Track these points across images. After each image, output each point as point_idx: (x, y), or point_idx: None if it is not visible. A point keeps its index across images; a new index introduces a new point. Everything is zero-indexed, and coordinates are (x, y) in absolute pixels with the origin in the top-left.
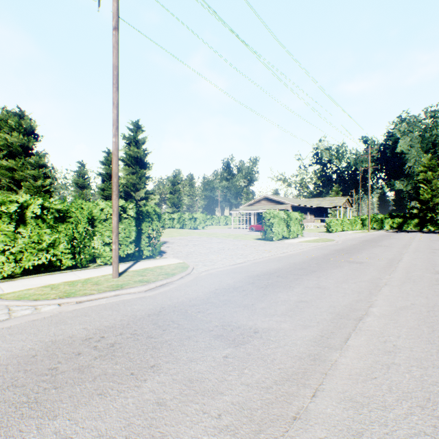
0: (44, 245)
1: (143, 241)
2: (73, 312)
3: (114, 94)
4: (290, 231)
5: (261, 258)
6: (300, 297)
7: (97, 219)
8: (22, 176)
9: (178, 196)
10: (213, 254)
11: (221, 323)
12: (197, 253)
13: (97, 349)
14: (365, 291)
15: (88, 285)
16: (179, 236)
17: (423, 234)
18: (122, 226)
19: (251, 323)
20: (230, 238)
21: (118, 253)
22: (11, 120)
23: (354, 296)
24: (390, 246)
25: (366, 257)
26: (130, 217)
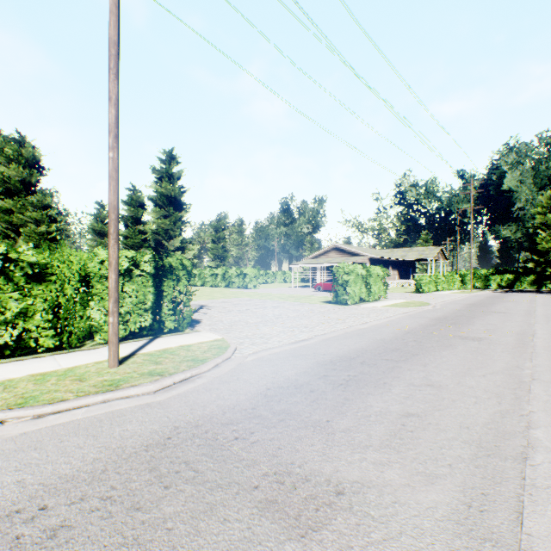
0: (9, 316)
1: (164, 307)
2: (16, 440)
3: (111, 84)
4: (370, 292)
5: (334, 331)
6: (404, 405)
7: (95, 277)
8: (23, 220)
9: (223, 246)
10: (266, 324)
11: (275, 467)
12: (244, 323)
13: (18, 547)
14: (507, 393)
15: (65, 382)
16: (222, 298)
17: (544, 296)
18: (133, 287)
19: (328, 468)
20: (290, 301)
21: (118, 329)
22: (8, 148)
23: (494, 404)
24: (509, 313)
25: (483, 330)
26: (146, 274)
